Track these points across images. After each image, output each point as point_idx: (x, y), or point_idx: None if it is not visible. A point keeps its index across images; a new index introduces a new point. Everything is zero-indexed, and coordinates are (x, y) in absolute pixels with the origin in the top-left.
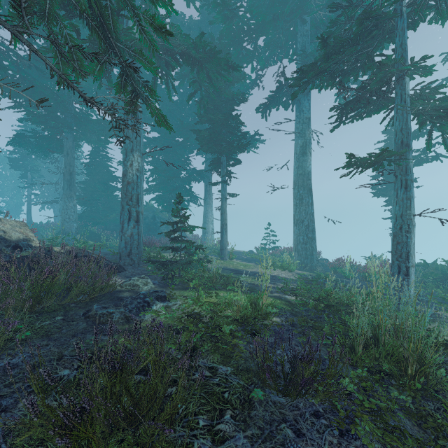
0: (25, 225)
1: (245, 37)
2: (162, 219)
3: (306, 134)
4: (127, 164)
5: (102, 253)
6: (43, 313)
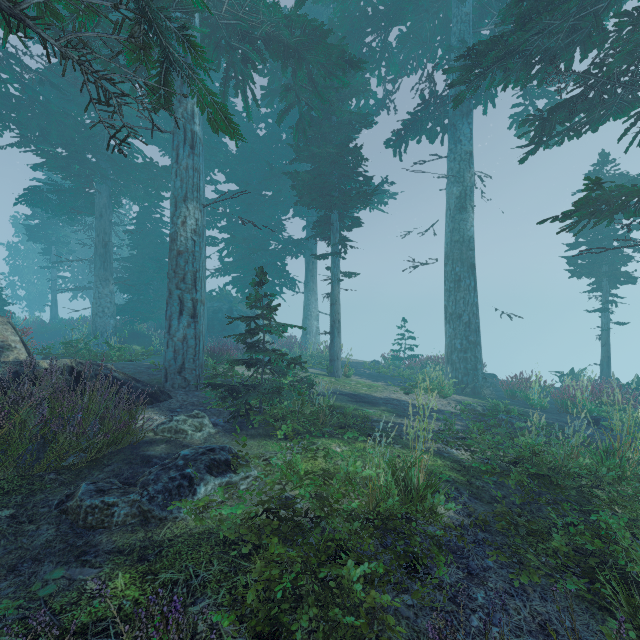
0: (6, 323)
1: (368, 27)
2: (242, 313)
3: (465, 177)
4: (176, 222)
5: (144, 367)
6: None
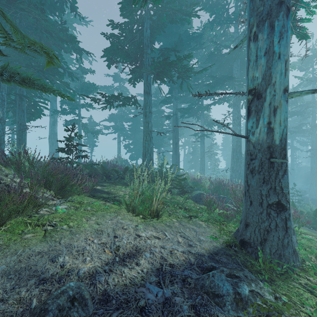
0: None
1: None
2: None
3: (55, 117)
4: None
5: None
6: None
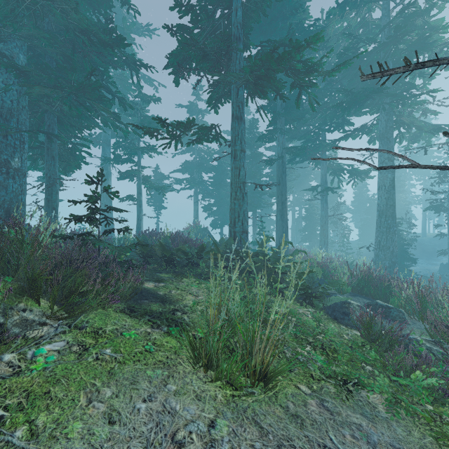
0: None
1: None
2: None
3: (108, 168)
4: None
5: None
6: None
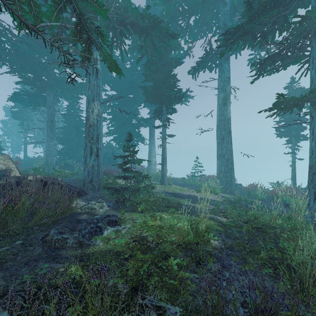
0: (9, 158)
1: (180, 16)
2: (118, 154)
3: (226, 89)
4: (89, 111)
5: (72, 180)
6: (6, 237)
